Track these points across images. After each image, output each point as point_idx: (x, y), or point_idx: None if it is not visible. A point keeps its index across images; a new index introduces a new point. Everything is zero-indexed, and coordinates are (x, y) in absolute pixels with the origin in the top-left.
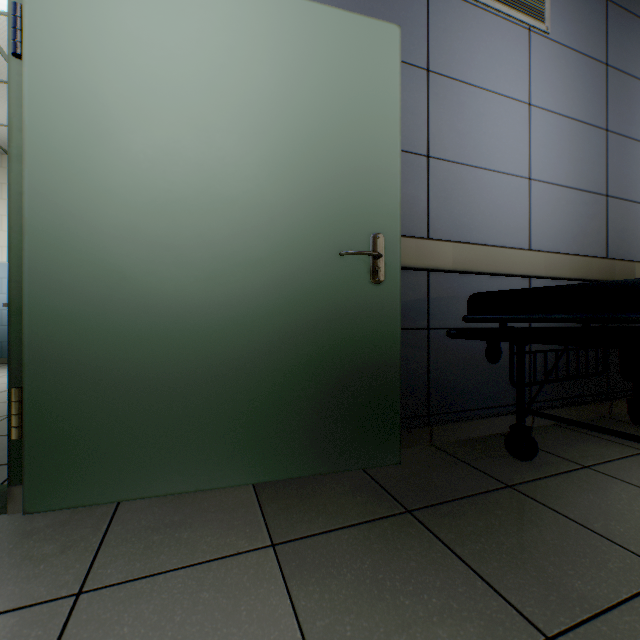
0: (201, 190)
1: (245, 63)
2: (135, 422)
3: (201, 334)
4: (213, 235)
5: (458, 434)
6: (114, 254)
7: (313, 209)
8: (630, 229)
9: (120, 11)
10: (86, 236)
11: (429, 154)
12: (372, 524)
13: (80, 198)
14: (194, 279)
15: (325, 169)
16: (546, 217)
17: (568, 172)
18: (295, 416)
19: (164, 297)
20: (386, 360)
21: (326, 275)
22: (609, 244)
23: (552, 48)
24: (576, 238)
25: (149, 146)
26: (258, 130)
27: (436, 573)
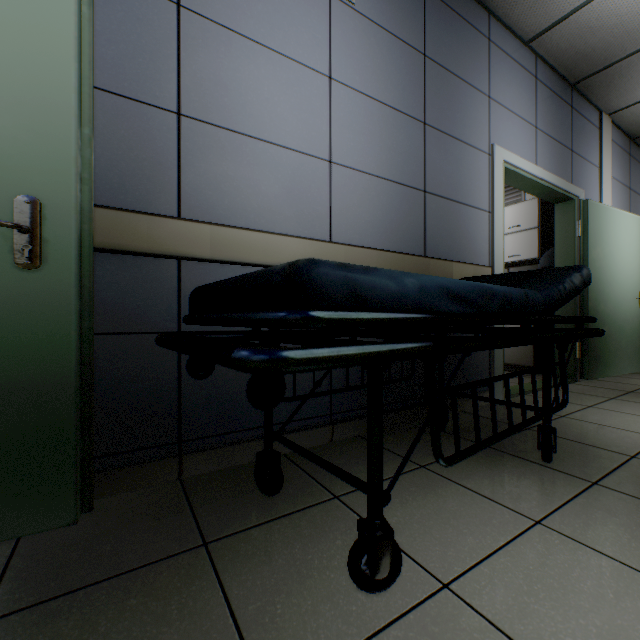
0: None
1: None
2: None
3: None
4: None
5: (225, 461)
6: None
7: None
8: (451, 228)
9: None
10: None
11: (181, 111)
12: None
13: None
14: None
15: None
16: (352, 207)
17: (380, 161)
18: None
19: None
20: (49, 379)
21: None
22: (428, 242)
23: (360, 22)
24: (389, 233)
25: None
26: None
27: None
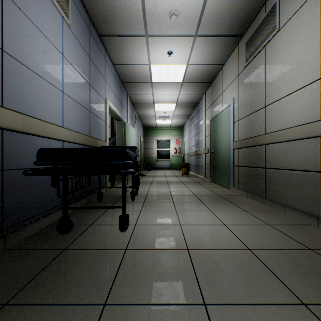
0: None
1: None
2: None
3: None
4: None
5: (25, 234)
6: None
7: None
8: (96, 126)
9: None
10: None
11: (3, 48)
12: None
13: None
14: None
15: None
16: (70, 113)
17: (78, 96)
18: None
19: None
20: None
21: None
22: (91, 131)
23: (72, 35)
24: (81, 126)
25: None
26: None
27: None
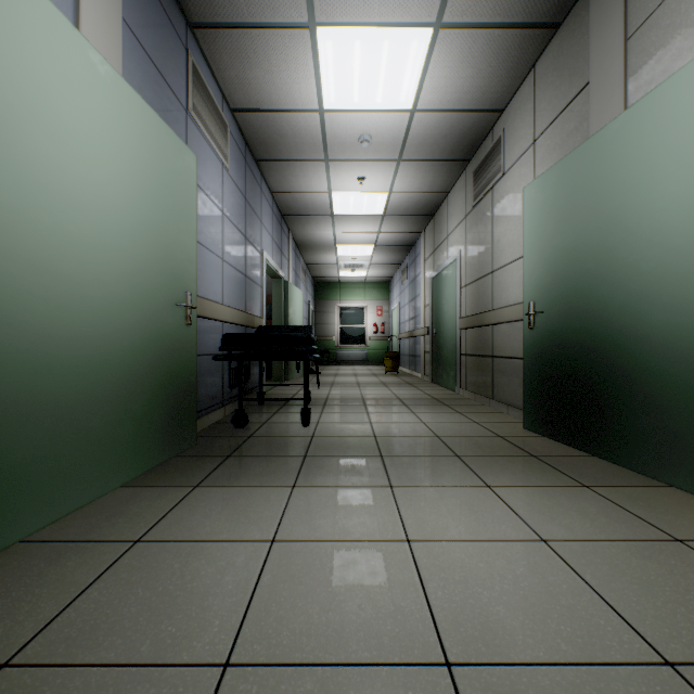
0: (99, 240)
1: (126, 145)
2: (52, 450)
3: (99, 364)
4: (107, 280)
5: (200, 427)
6: (35, 287)
7: (161, 269)
8: (252, 296)
9: (40, 50)
10: (10, 266)
11: None
12: (224, 464)
13: (4, 225)
14: (95, 316)
15: (166, 242)
16: (228, 285)
17: (235, 259)
18: (152, 423)
19: (74, 331)
20: (192, 377)
21: (167, 318)
22: (247, 304)
23: (230, 180)
24: (237, 299)
25: (63, 190)
26: (133, 201)
27: (266, 461)
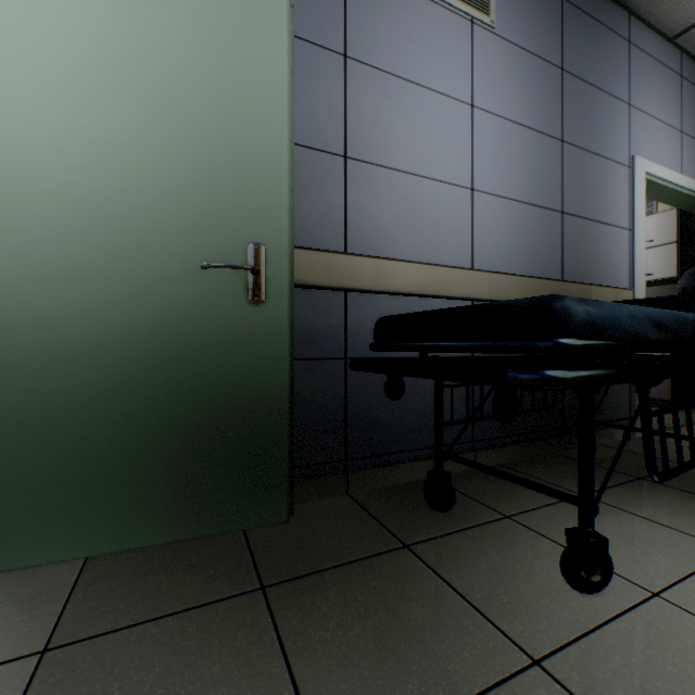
0: None
1: (67, 18)
2: None
3: None
4: (17, 238)
5: (383, 480)
6: None
7: (168, 210)
8: (588, 250)
9: None
10: None
11: (347, 154)
12: (203, 610)
13: None
14: None
15: (185, 161)
16: (492, 233)
17: (518, 184)
18: (141, 470)
19: None
20: (270, 397)
21: (186, 293)
22: (565, 265)
23: (499, 45)
24: (527, 258)
25: None
26: (86, 106)
27: (239, 681)
